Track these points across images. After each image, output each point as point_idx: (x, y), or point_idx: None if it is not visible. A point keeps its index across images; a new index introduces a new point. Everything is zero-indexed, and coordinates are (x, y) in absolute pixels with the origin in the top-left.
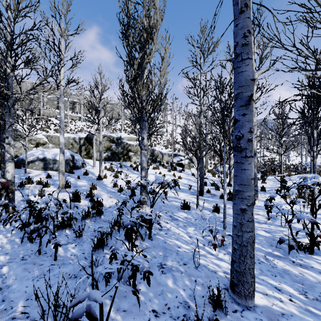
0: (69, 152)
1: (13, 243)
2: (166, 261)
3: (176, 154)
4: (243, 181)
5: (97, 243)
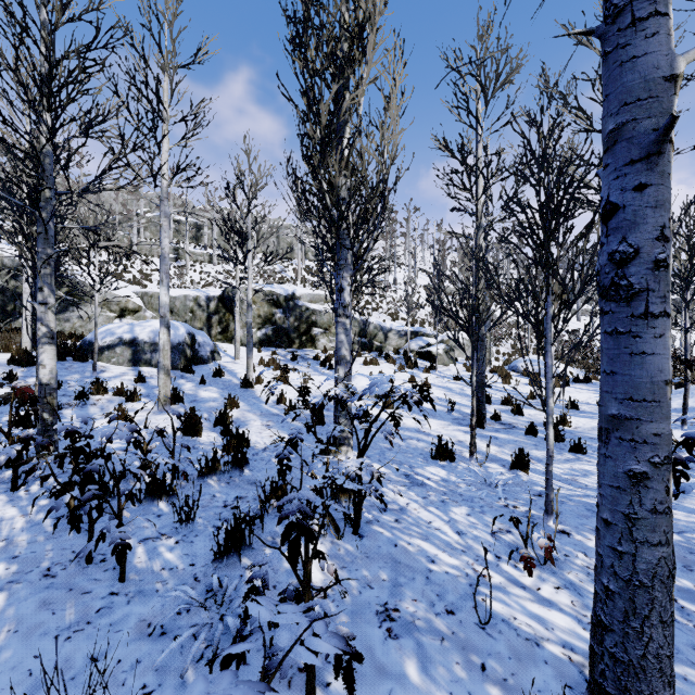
0: (186, 328)
1: (37, 530)
2: (398, 598)
3: (416, 332)
4: (636, 389)
5: (226, 541)
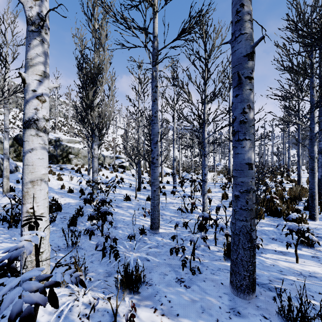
0: None
1: (1, 230)
2: (117, 225)
3: (117, 157)
4: (154, 177)
5: (71, 221)
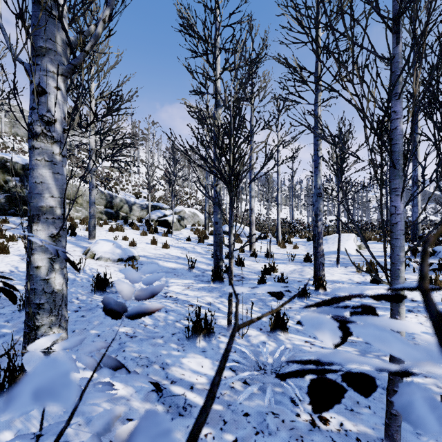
0: None
1: None
2: None
3: (155, 206)
4: None
5: None
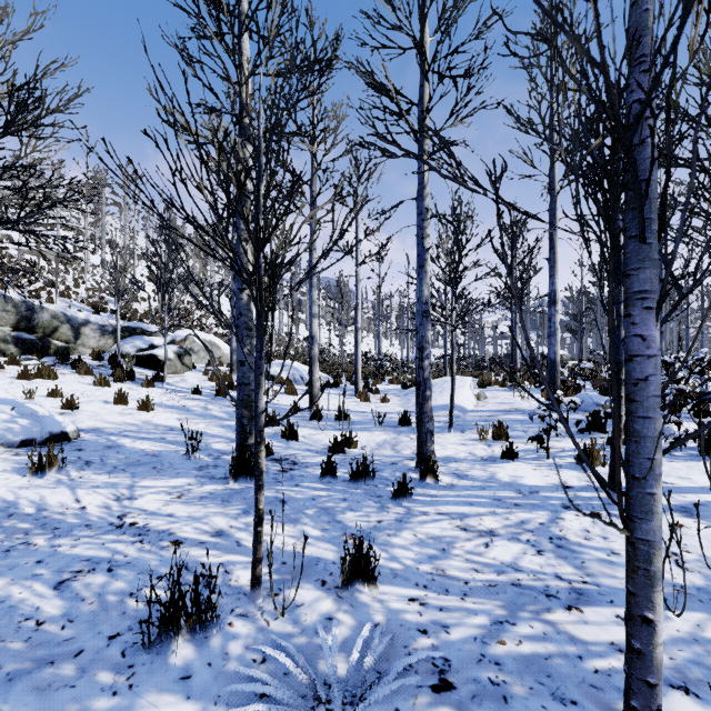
0: None
1: None
2: None
3: (133, 329)
4: None
5: None
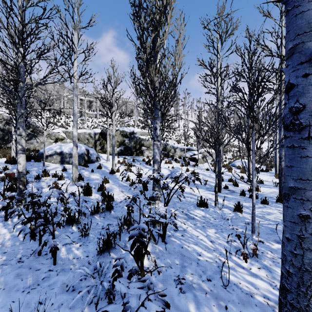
0: (85, 147)
1: (15, 240)
2: (184, 273)
3: (189, 149)
4: (303, 174)
5: (103, 245)
